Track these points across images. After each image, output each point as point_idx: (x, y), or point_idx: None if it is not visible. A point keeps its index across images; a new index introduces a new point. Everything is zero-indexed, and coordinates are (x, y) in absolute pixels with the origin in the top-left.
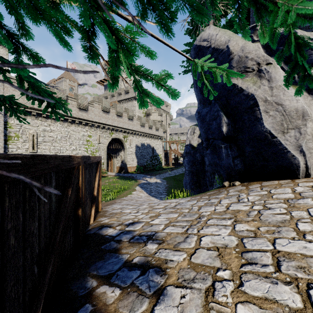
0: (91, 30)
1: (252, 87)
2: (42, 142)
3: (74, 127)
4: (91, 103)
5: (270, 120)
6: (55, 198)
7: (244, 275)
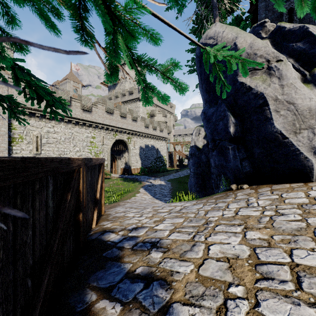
0: (80, 2)
1: (261, 86)
2: (46, 144)
3: (77, 129)
4: (95, 104)
5: (281, 120)
6: (53, 204)
7: (260, 292)
